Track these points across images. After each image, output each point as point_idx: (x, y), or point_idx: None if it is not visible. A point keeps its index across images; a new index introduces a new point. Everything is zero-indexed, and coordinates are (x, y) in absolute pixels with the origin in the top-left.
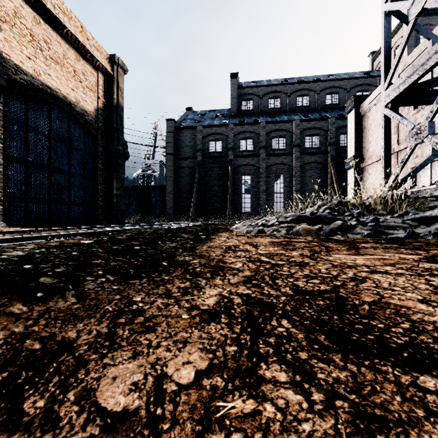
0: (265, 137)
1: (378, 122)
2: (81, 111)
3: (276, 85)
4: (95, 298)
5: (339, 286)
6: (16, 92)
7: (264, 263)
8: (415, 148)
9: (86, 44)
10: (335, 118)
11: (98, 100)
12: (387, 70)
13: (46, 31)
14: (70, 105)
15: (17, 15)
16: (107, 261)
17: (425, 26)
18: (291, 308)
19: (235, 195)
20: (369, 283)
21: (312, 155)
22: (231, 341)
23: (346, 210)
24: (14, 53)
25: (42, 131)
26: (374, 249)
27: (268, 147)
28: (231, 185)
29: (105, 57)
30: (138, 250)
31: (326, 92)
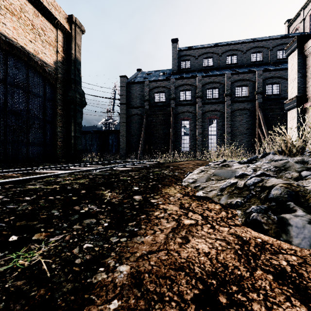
0: (201, 88)
1: None
2: (40, 62)
3: (209, 47)
4: None
5: None
6: None
7: None
8: None
9: (44, 1)
10: (262, 71)
11: (57, 54)
12: None
13: None
14: (28, 55)
15: None
16: None
17: None
18: None
19: (175, 137)
20: None
21: (241, 103)
22: None
23: None
24: None
25: None
26: None
27: (204, 97)
28: (173, 129)
29: (63, 16)
30: None
31: (251, 51)
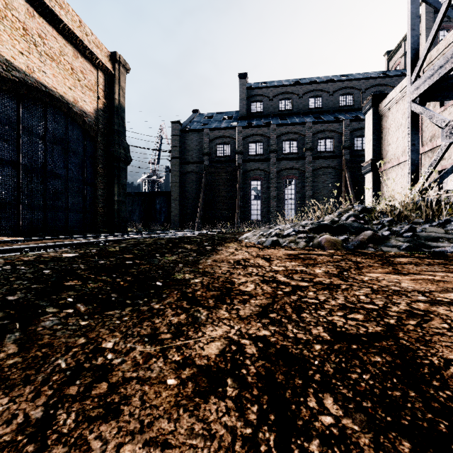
0: (275, 140)
1: (398, 122)
2: (80, 112)
3: (287, 86)
4: (47, 344)
5: (395, 326)
6: (7, 89)
7: (282, 284)
8: (450, 147)
9: (85, 40)
10: (350, 120)
11: (98, 100)
12: (415, 61)
13: (41, 25)
14: (68, 105)
15: (8, 6)
16: (85, 281)
17: (444, 23)
18: (334, 369)
19: (243, 201)
20: (437, 322)
21: (325, 159)
22: (243, 448)
23: (374, 218)
24: (5, 48)
25: (36, 133)
26: (415, 266)
27: (279, 151)
28: (240, 191)
29: (105, 54)
30: (129, 265)
31: (339, 93)
